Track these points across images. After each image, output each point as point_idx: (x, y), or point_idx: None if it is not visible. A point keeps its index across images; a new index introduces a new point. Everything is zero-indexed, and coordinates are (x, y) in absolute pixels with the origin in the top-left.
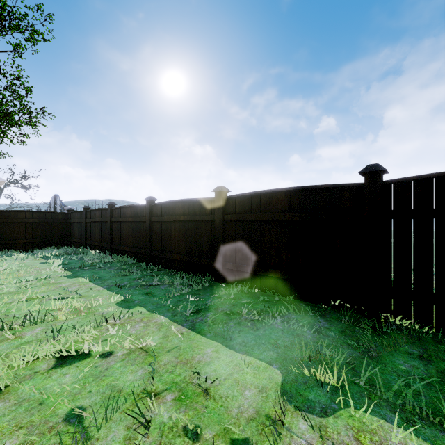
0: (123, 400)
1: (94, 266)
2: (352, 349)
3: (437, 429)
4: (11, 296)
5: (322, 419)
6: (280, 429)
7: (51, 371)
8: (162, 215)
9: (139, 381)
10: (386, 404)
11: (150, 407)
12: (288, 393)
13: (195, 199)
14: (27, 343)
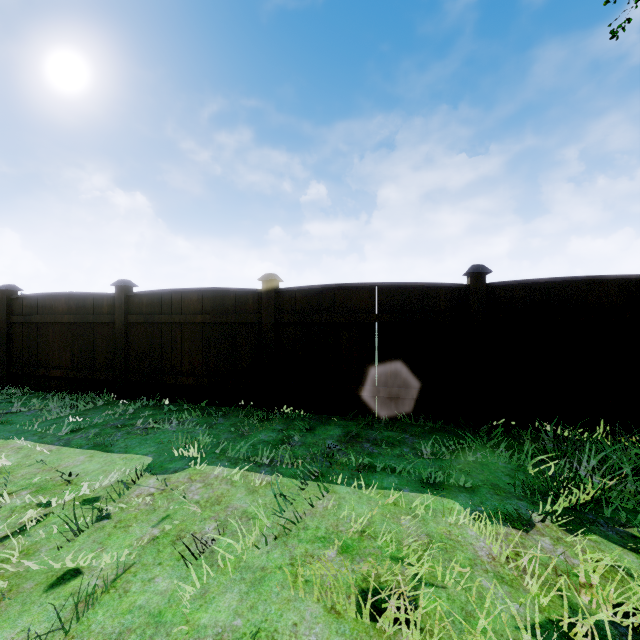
0: None
1: None
2: (231, 434)
3: (250, 463)
4: None
5: (171, 475)
6: (132, 486)
7: None
8: (31, 313)
9: None
10: (228, 458)
11: (1, 502)
12: (152, 468)
13: (87, 294)
14: None
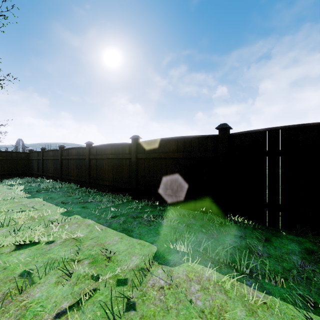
0: (57, 264)
1: (48, 190)
2: (204, 234)
3: (231, 269)
4: None
5: (172, 268)
6: (147, 273)
7: (12, 252)
8: (97, 154)
9: (69, 255)
10: (210, 259)
11: (73, 267)
12: (158, 257)
13: (119, 144)
14: None
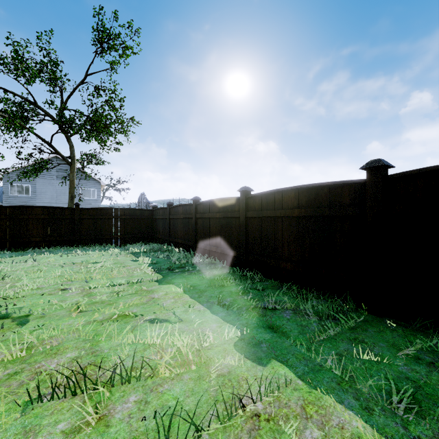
0: None
1: (183, 268)
2: None
3: None
4: (102, 309)
5: None
6: None
7: None
8: (262, 209)
9: None
10: None
11: None
12: None
13: (321, 185)
14: None
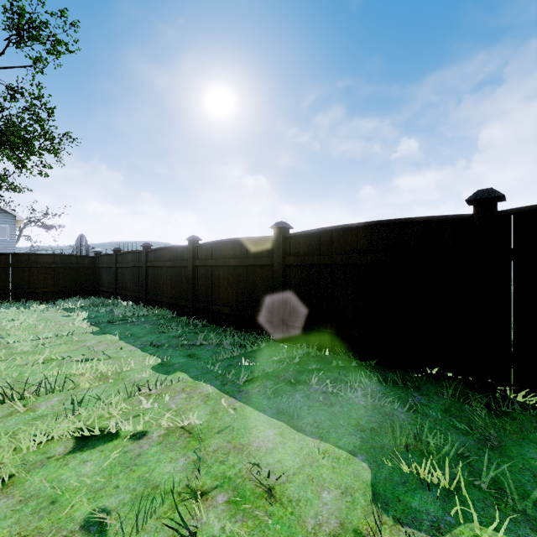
0: (159, 500)
1: (126, 321)
2: (463, 435)
3: None
4: (25, 357)
5: None
6: None
7: (68, 457)
8: (207, 258)
9: (180, 474)
10: (524, 519)
11: (195, 512)
12: (383, 497)
13: (249, 238)
14: (41, 417)
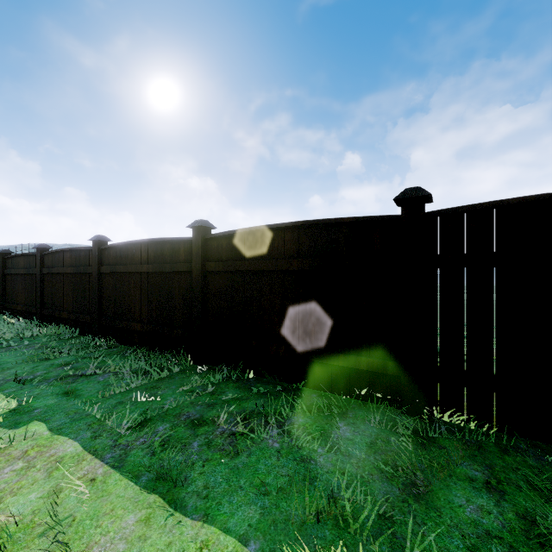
0: None
1: (0, 345)
2: (388, 481)
3: None
4: None
5: None
6: None
7: None
8: (116, 263)
9: None
10: None
11: None
12: None
13: (164, 240)
14: None
